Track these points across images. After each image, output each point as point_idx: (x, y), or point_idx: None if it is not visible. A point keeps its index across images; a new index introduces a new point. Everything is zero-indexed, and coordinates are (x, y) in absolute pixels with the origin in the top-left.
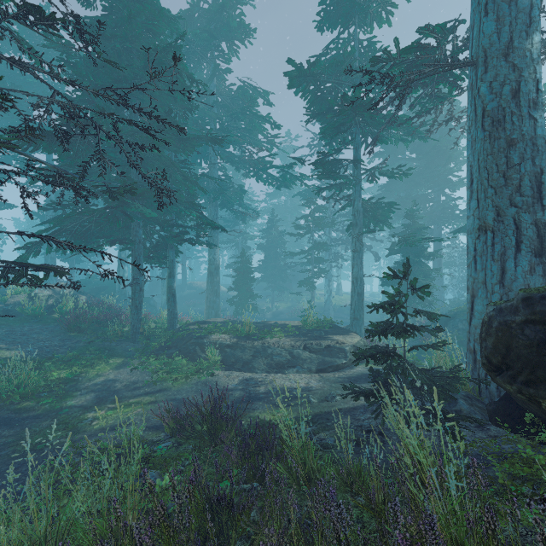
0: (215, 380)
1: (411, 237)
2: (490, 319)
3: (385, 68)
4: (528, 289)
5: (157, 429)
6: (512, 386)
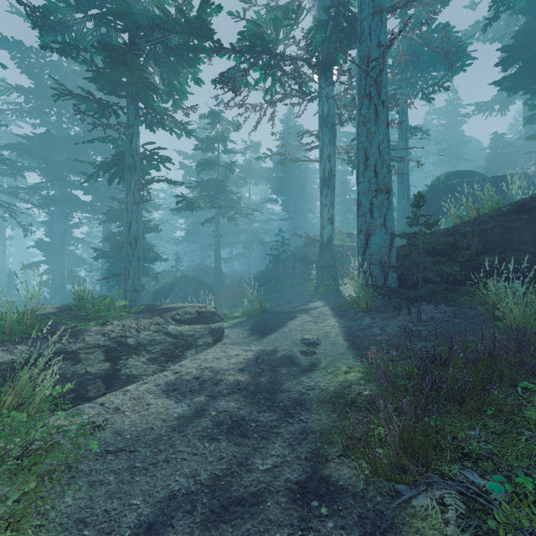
0: (106, 434)
1: (194, 200)
2: (472, 229)
3: (163, 2)
4: (487, 213)
5: (390, 528)
6: (493, 257)
